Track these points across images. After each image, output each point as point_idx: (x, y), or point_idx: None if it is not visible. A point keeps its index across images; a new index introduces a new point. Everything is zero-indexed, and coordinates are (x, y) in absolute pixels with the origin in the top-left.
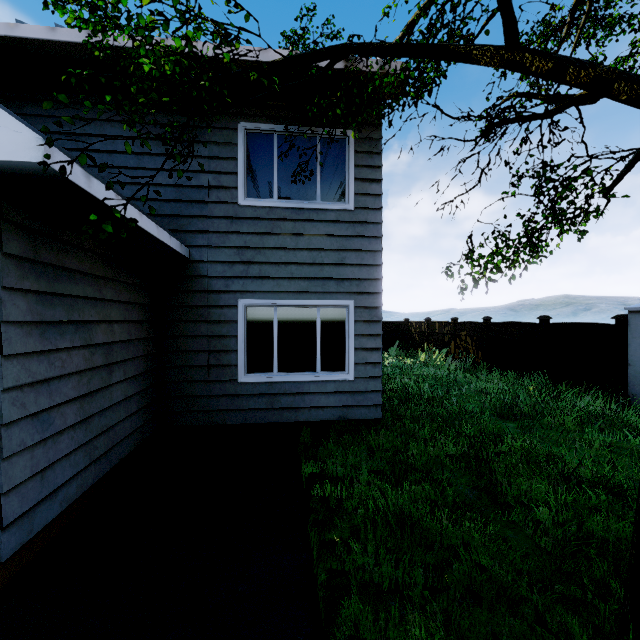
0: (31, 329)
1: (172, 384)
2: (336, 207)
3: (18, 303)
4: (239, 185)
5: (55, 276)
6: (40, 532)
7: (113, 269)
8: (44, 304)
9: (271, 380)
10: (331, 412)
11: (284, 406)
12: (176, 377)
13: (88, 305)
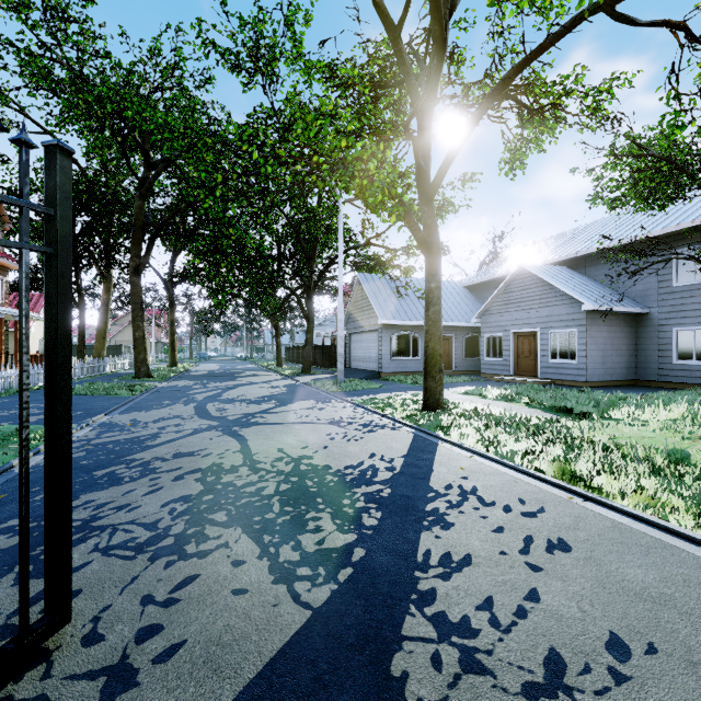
0: (591, 339)
1: (641, 363)
2: None
3: (589, 334)
4: (673, 278)
5: (596, 327)
6: (593, 382)
7: (613, 323)
8: (594, 334)
9: (690, 364)
10: None
11: (697, 376)
12: (643, 360)
13: (604, 333)
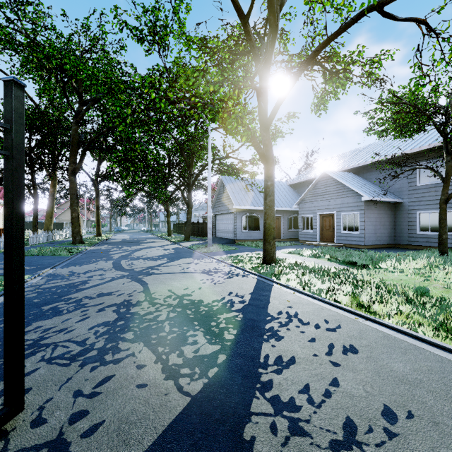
0: (367, 218)
1: (398, 233)
2: (451, 180)
3: (366, 215)
4: (417, 180)
5: (370, 211)
6: (368, 245)
7: (381, 208)
8: (369, 215)
9: (427, 234)
10: (450, 245)
11: (432, 241)
12: (399, 232)
13: (376, 215)
